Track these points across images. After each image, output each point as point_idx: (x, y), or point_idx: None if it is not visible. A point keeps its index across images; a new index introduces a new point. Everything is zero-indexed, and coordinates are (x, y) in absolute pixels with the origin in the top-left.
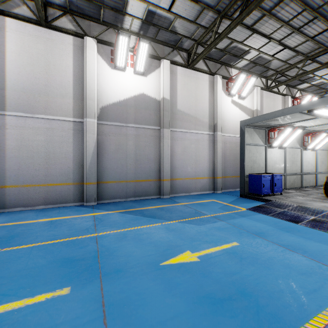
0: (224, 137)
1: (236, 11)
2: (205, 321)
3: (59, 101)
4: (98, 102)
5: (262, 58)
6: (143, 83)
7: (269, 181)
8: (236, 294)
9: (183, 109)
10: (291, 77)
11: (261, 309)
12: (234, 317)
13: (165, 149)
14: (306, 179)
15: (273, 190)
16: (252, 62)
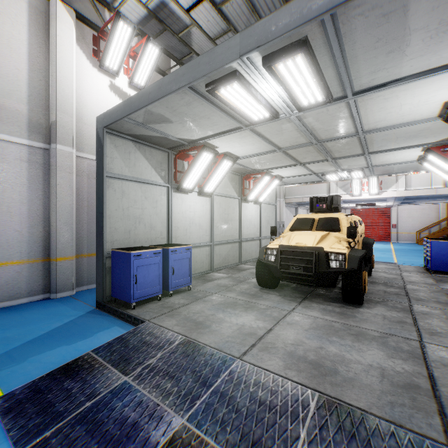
0: (87, 161)
1: None
2: None
3: None
4: None
5: (170, 12)
6: None
7: (156, 265)
8: None
9: None
10: None
11: None
12: None
13: None
14: (248, 249)
15: (168, 284)
16: (153, 16)
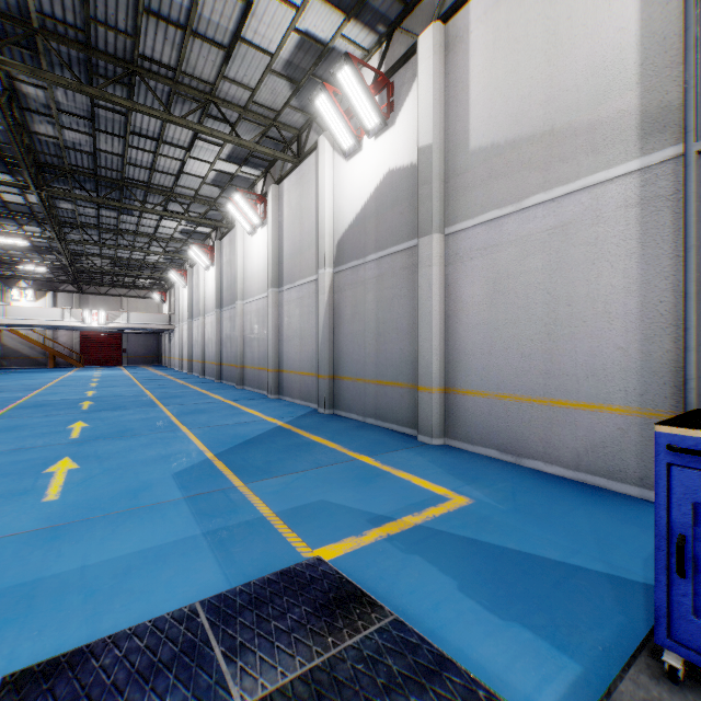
0: None
1: None
2: None
3: (307, 256)
4: (334, 236)
5: None
6: (390, 146)
7: None
8: None
9: (490, 139)
10: None
11: None
12: None
13: (422, 299)
14: None
15: None
16: None
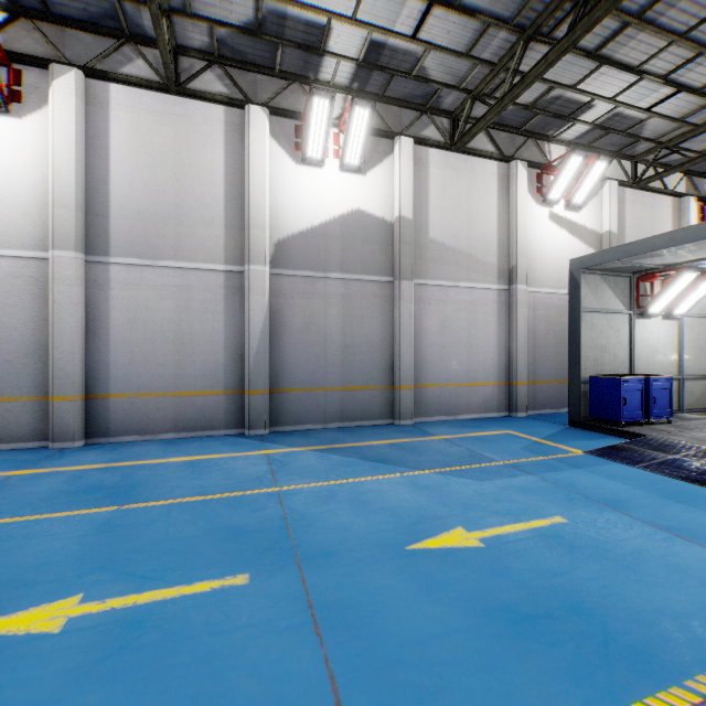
0: (532, 294)
1: (559, 22)
2: (501, 647)
3: (199, 233)
4: (270, 232)
5: (621, 117)
6: (359, 189)
7: (638, 392)
8: (561, 610)
9: (441, 239)
10: (696, 153)
11: (613, 639)
12: (557, 647)
13: (403, 324)
14: None
15: (648, 412)
16: (598, 128)
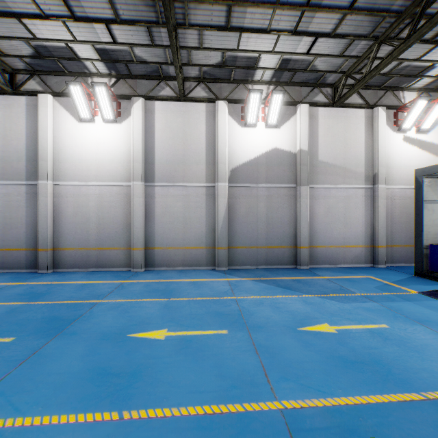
0: (390, 190)
1: (402, 29)
2: (335, 369)
3: (194, 168)
4: (228, 165)
5: None
6: (276, 136)
7: None
8: (369, 361)
9: (326, 160)
10: None
11: (391, 375)
12: (362, 373)
13: (302, 211)
14: None
15: None
16: None
